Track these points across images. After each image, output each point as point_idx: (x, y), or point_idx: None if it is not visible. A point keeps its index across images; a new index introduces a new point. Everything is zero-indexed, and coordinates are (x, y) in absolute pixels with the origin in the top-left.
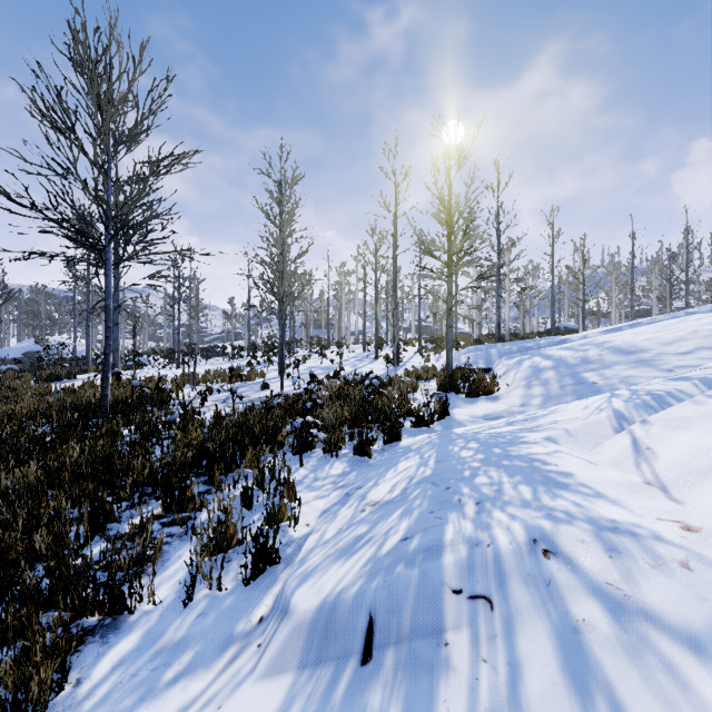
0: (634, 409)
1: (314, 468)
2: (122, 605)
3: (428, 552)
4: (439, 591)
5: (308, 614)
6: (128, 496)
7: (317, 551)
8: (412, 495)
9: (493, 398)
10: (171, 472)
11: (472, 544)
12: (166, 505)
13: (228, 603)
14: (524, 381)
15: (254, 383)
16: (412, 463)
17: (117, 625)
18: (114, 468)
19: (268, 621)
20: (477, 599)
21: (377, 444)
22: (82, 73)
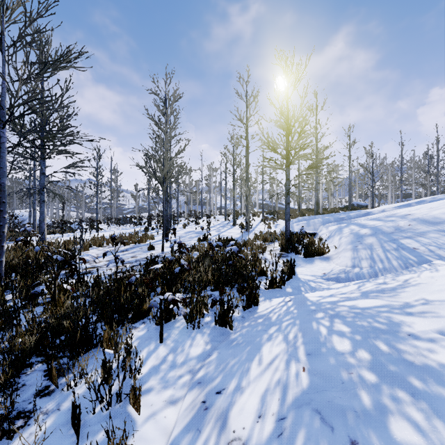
0: None
1: (173, 346)
2: None
3: None
4: None
5: None
6: None
7: None
8: None
9: (325, 258)
10: (5, 365)
11: None
12: None
13: None
14: (350, 245)
15: (144, 244)
16: (277, 350)
17: None
18: None
19: None
20: None
21: (237, 309)
22: None
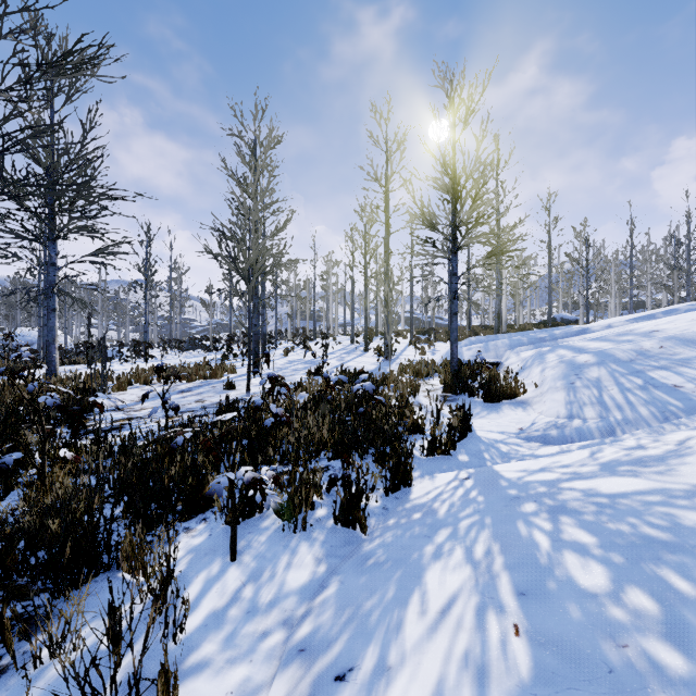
0: None
1: (256, 567)
2: None
3: None
4: None
5: None
6: None
7: None
8: None
9: (520, 404)
10: None
11: None
12: None
13: None
14: (561, 381)
15: (219, 381)
16: (456, 581)
17: None
18: None
19: None
20: None
21: (374, 493)
22: None
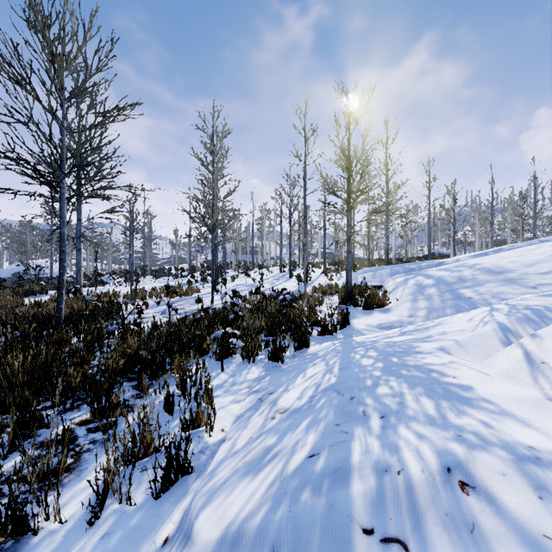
0: (517, 323)
1: (233, 373)
2: (25, 526)
3: (335, 475)
4: (348, 529)
5: (208, 548)
6: (63, 401)
7: (227, 463)
8: (318, 404)
9: (385, 310)
10: (104, 378)
11: (381, 469)
12: (94, 411)
13: (135, 520)
14: (411, 296)
15: (190, 297)
16: (318, 369)
17: (17, 549)
18: (52, 375)
19: (172, 544)
20: (391, 543)
21: (289, 350)
22: (36, 33)
